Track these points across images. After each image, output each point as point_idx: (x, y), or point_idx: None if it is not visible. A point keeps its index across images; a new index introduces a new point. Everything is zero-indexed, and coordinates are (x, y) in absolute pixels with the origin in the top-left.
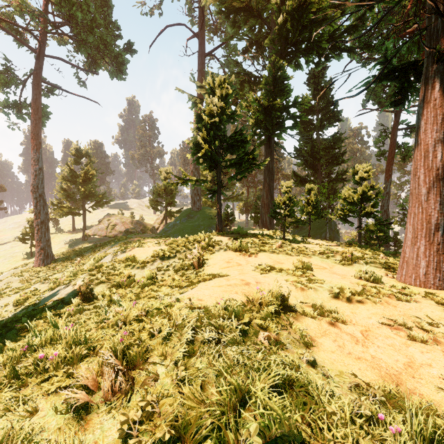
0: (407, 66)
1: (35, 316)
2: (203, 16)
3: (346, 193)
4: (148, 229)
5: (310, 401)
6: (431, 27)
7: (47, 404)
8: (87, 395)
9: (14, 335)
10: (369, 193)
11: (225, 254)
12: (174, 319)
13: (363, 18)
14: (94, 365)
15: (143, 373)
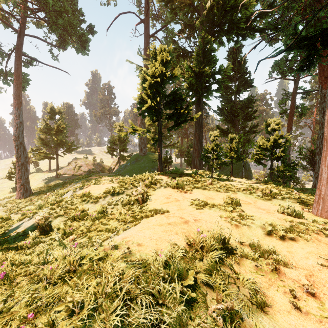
0: (316, 35)
1: None
2: (148, 6)
3: (261, 141)
4: (106, 169)
5: None
6: None
7: None
8: None
9: None
10: (279, 141)
11: (165, 191)
12: (103, 284)
13: (272, 5)
14: None
15: None
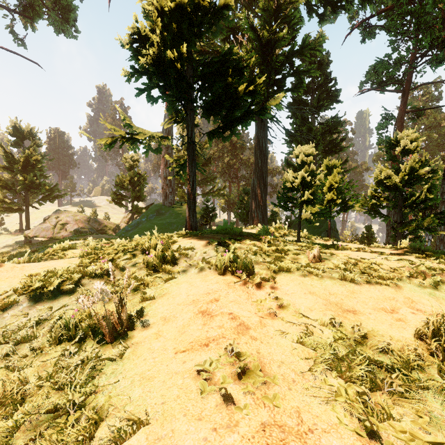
0: None
1: None
2: None
3: (383, 173)
4: (109, 228)
5: None
6: None
7: None
8: None
9: None
10: (421, 171)
11: (198, 283)
12: None
13: None
14: None
15: None
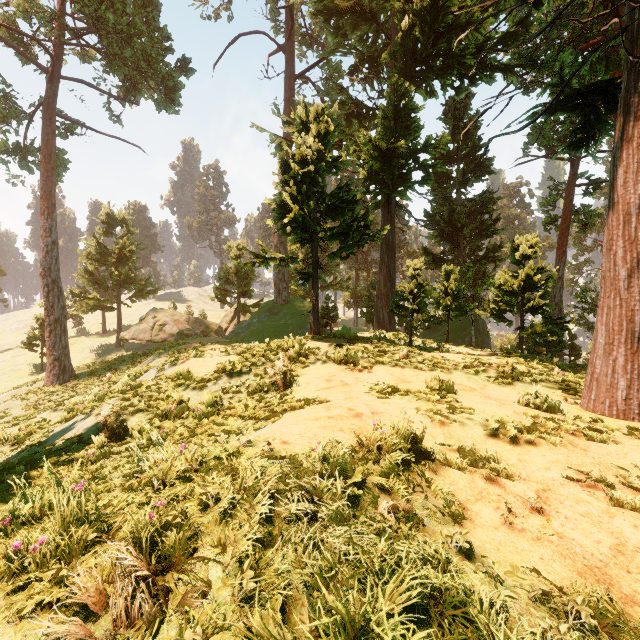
0: (594, 88)
1: (37, 463)
2: (292, 20)
3: (502, 278)
4: (211, 330)
5: (473, 635)
6: (633, 27)
7: (16, 636)
8: (83, 623)
9: (3, 492)
10: (536, 278)
11: (323, 369)
12: (242, 478)
13: (525, 22)
14: (105, 560)
15: (185, 580)
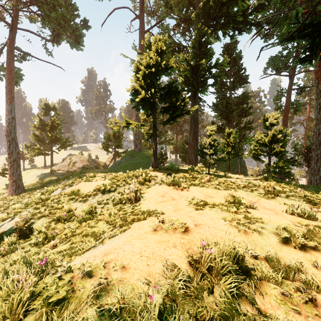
0: None
1: None
2: (143, 1)
3: (259, 136)
4: (100, 165)
5: None
6: None
7: None
8: None
9: None
10: (278, 136)
11: (160, 188)
12: None
13: None
14: None
15: None
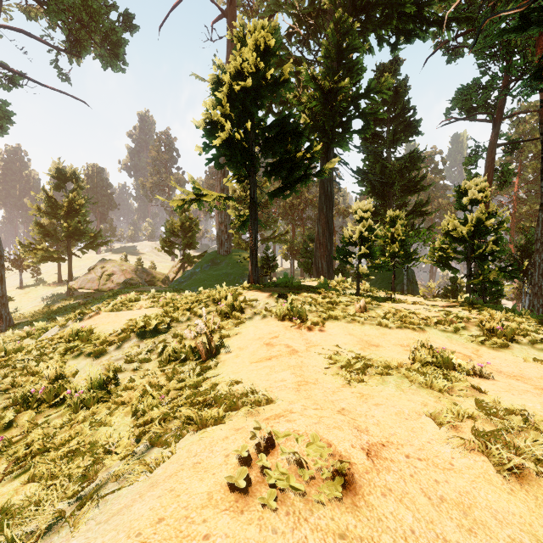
0: None
1: None
2: None
3: (450, 224)
4: (158, 280)
5: None
6: None
7: None
8: None
9: None
10: (488, 223)
11: (262, 326)
12: None
13: None
14: None
15: None
